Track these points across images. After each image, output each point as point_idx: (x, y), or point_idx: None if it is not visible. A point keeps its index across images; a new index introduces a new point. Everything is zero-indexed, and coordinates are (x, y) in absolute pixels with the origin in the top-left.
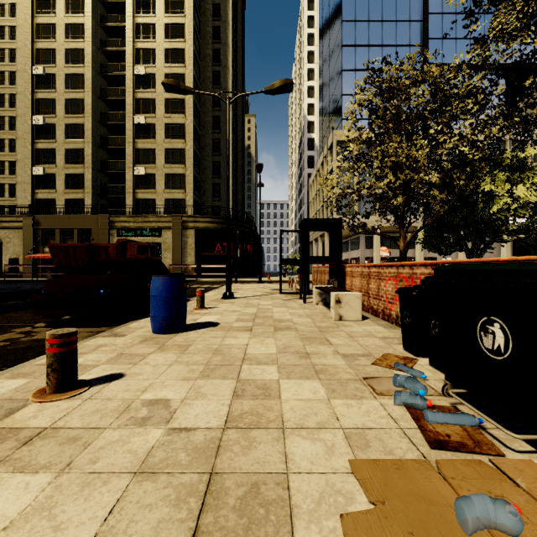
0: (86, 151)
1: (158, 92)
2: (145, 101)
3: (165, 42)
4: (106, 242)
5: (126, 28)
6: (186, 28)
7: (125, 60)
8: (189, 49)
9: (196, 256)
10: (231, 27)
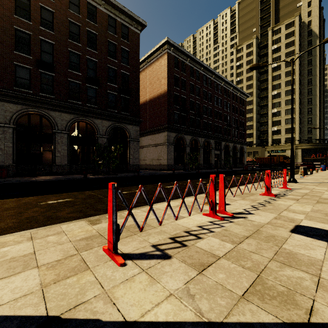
0: (253, 125)
1: (282, 98)
2: (276, 103)
3: (285, 79)
4: (263, 155)
5: (268, 80)
6: (295, 71)
7: (266, 88)
8: (296, 78)
9: (301, 159)
10: (318, 57)
